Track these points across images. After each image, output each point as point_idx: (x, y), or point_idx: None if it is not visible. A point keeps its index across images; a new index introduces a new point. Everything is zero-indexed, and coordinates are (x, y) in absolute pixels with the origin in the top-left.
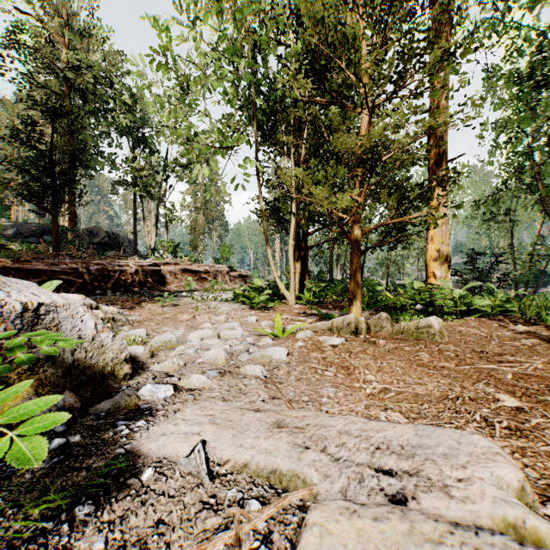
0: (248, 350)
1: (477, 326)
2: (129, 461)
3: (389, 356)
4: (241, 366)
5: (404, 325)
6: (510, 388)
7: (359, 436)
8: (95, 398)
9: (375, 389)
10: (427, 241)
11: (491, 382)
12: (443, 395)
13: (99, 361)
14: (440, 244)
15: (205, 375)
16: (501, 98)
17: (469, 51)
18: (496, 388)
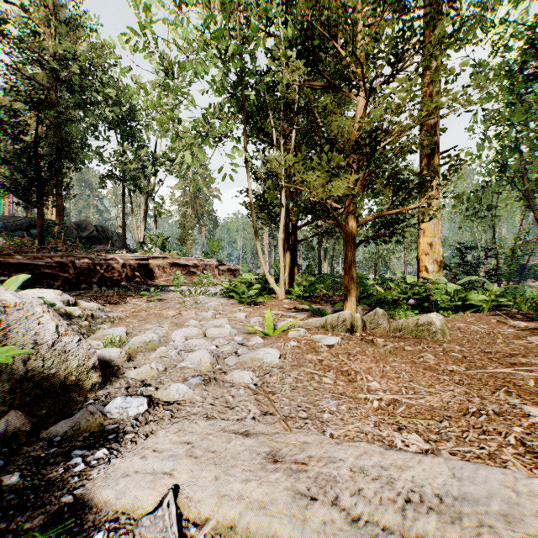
0: (237, 351)
1: (475, 322)
2: (76, 516)
3: (391, 357)
4: (229, 371)
5: (402, 322)
6: (535, 398)
7: (379, 477)
8: (52, 416)
9: (383, 401)
10: (419, 235)
11: (511, 390)
12: (463, 409)
13: (60, 370)
14: (432, 237)
15: (187, 383)
16: (487, 94)
17: (475, 28)
18: (520, 399)
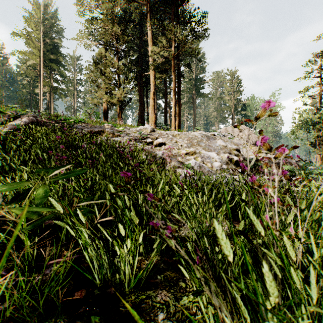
0: None
1: None
2: None
3: None
4: None
5: None
6: None
7: None
8: None
9: None
10: None
11: None
12: None
13: None
14: None
15: None
16: None
17: None
18: None
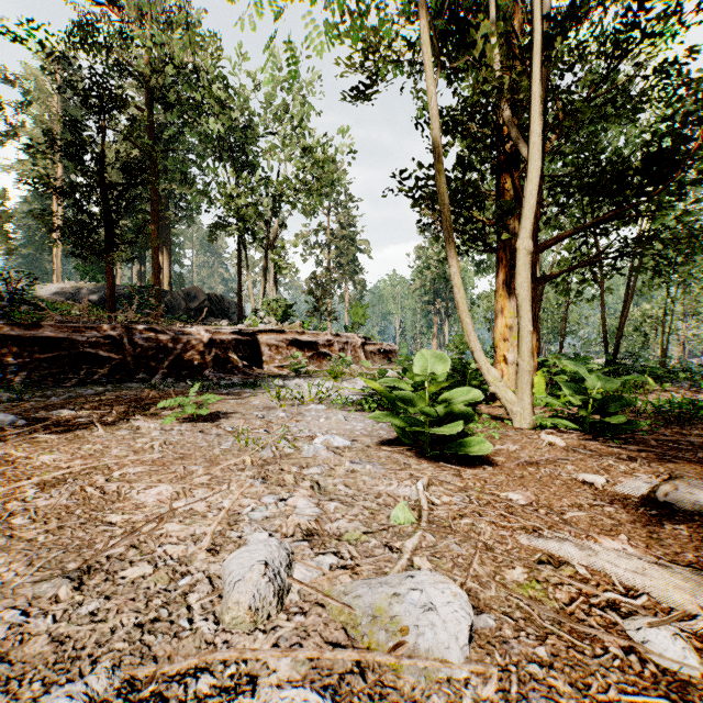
0: None
1: None
2: None
3: None
4: None
5: None
6: None
7: None
8: None
9: None
10: None
11: None
12: None
13: None
14: None
15: None
16: None
17: None
18: None
